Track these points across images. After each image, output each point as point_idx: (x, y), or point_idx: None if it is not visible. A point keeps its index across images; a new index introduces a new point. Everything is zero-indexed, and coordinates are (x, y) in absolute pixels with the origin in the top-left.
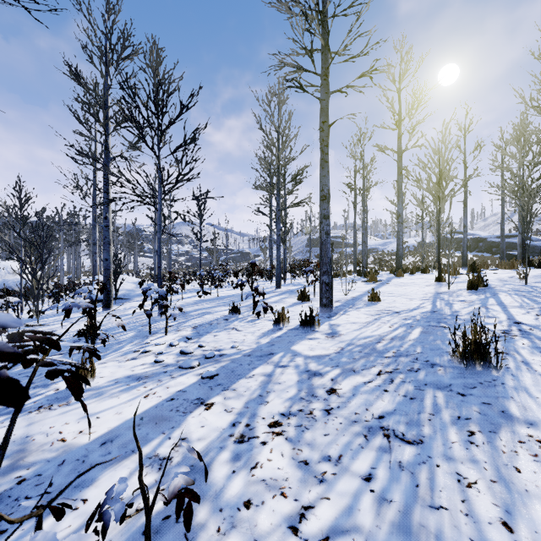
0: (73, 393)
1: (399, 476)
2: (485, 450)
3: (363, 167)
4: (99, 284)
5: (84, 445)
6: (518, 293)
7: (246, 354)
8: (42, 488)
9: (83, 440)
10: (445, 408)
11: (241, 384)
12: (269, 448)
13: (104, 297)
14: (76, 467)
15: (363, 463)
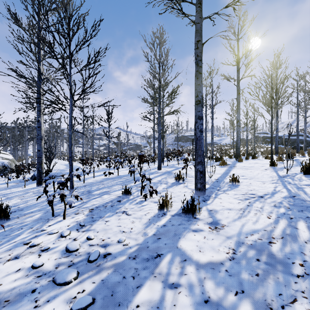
0: None
1: None
2: None
3: (212, 91)
4: None
5: None
6: None
7: (131, 255)
8: None
9: None
10: None
11: None
12: None
13: (37, 177)
14: None
15: None
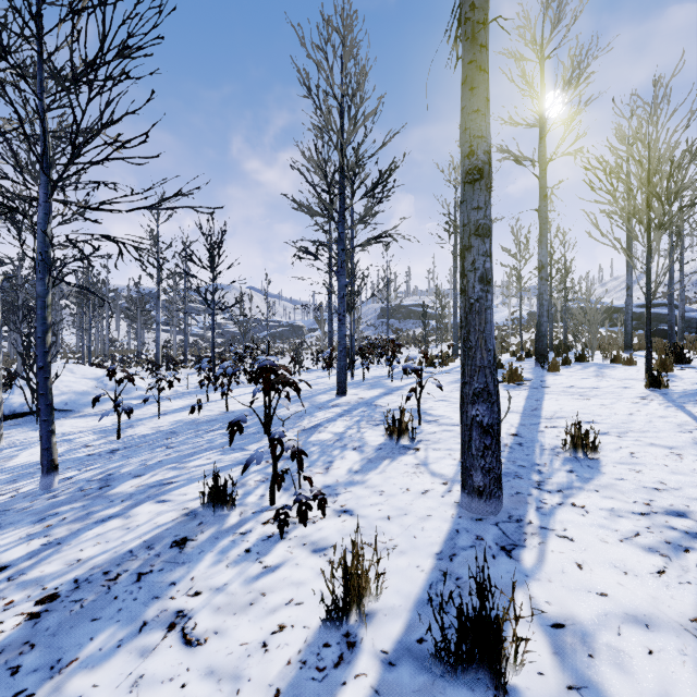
0: None
1: None
2: None
3: None
4: None
5: None
6: None
7: None
8: None
9: None
10: None
11: None
12: None
13: None
14: None
15: None
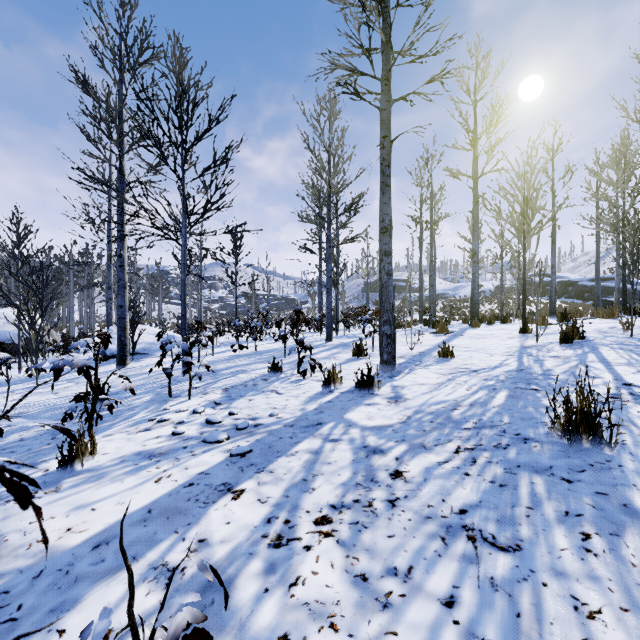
0: (16, 499)
1: (492, 599)
2: (608, 562)
3: (431, 196)
4: (102, 336)
5: (70, 548)
6: (624, 347)
7: (288, 424)
8: (7, 612)
9: (70, 542)
10: (548, 500)
11: (280, 464)
12: (314, 555)
13: (118, 352)
14: (56, 581)
15: (442, 579)
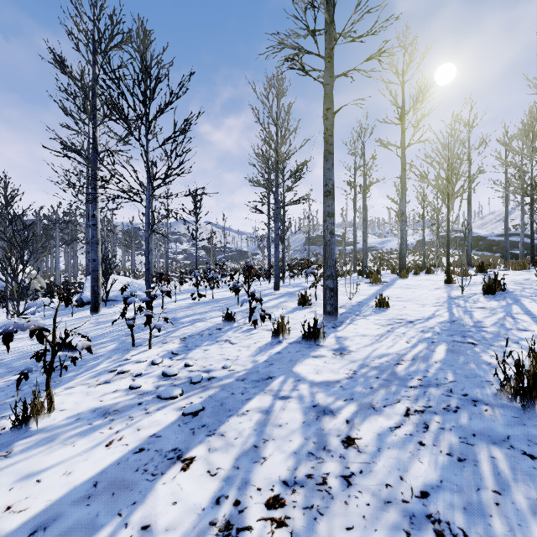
0: None
1: None
2: None
3: (364, 164)
4: (61, 295)
5: (5, 535)
6: None
7: (239, 378)
8: None
9: (6, 526)
10: (514, 481)
11: (231, 425)
12: None
13: (91, 301)
14: None
15: None
